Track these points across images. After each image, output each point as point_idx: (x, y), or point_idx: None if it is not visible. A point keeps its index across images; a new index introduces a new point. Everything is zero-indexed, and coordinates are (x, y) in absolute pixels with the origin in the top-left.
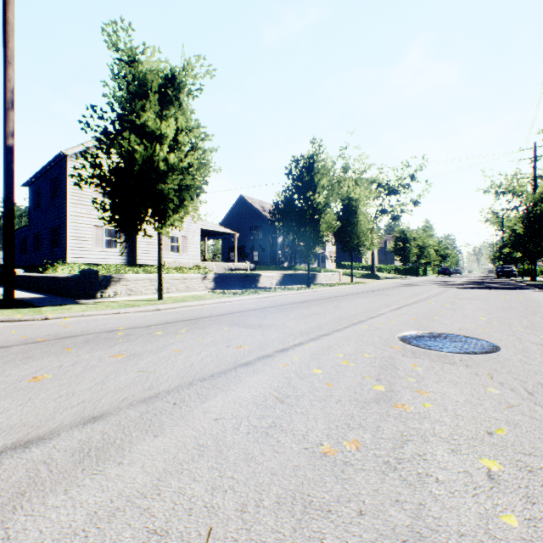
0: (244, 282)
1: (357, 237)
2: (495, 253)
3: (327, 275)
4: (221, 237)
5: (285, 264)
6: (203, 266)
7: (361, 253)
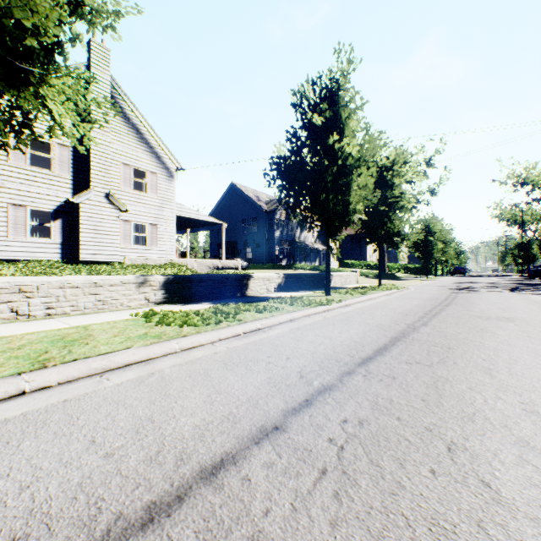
0: (223, 288)
1: (390, 222)
2: (511, 250)
3: (342, 275)
4: (206, 228)
5: (283, 262)
6: (179, 264)
7: (393, 244)
